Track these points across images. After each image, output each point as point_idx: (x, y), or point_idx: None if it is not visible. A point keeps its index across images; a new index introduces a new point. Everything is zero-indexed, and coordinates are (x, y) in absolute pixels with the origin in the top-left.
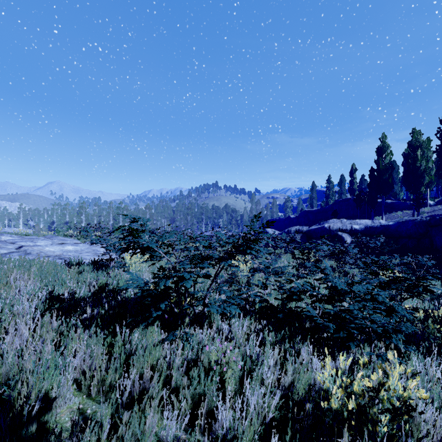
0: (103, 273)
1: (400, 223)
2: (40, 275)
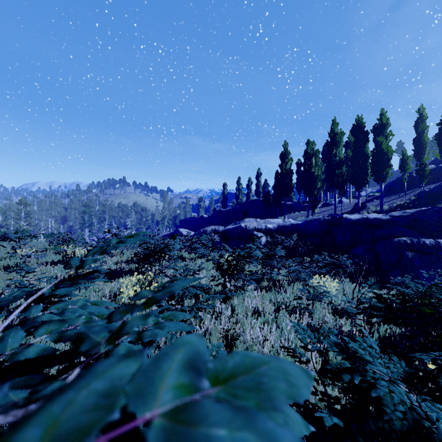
0: None
1: (308, 222)
2: None
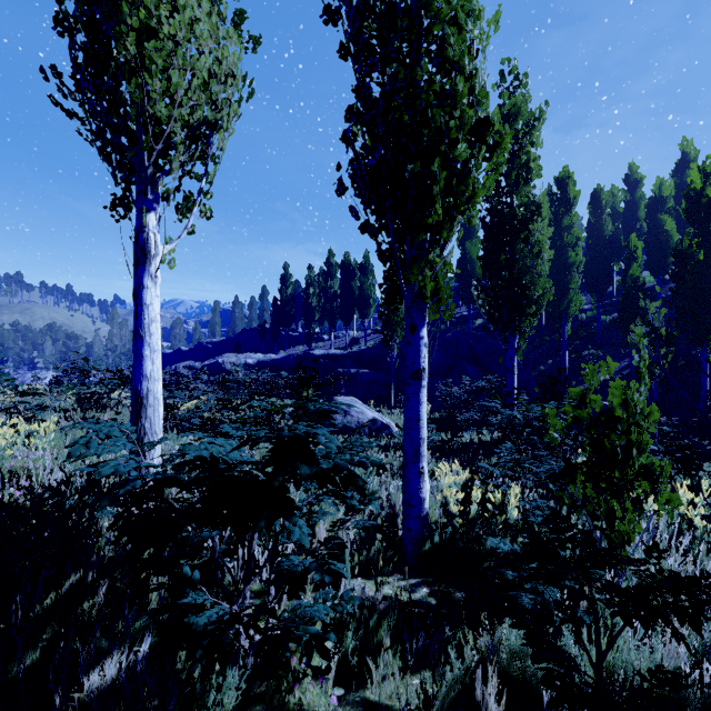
0: None
1: (285, 357)
2: None
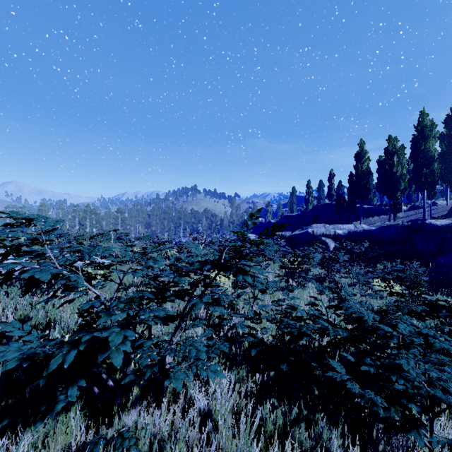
0: (32, 297)
1: (383, 228)
2: None
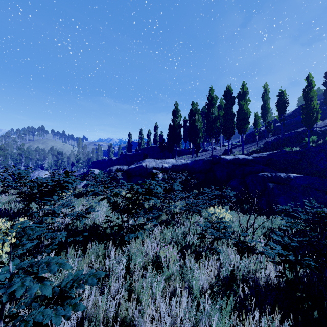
0: None
1: (195, 162)
2: None
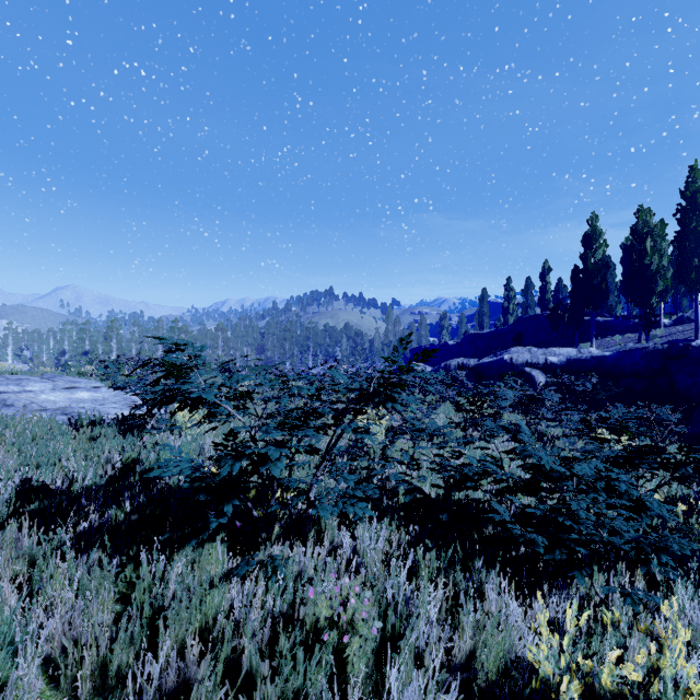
0: (134, 439)
1: (623, 353)
2: (19, 444)
